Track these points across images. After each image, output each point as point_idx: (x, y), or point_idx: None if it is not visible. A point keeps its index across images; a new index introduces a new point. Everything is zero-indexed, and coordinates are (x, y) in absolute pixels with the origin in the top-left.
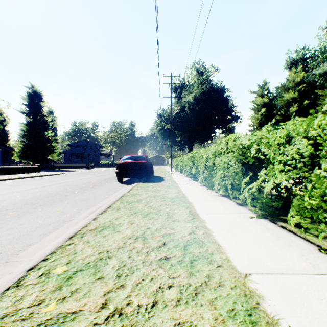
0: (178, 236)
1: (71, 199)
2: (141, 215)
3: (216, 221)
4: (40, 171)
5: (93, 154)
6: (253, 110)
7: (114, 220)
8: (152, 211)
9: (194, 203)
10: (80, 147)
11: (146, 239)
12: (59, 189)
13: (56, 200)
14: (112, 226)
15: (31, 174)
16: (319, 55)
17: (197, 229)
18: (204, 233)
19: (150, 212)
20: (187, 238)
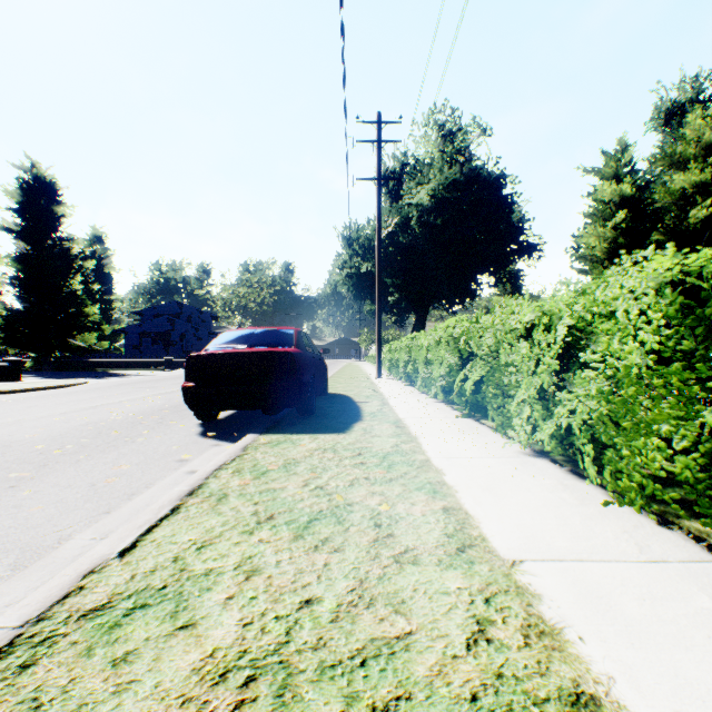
0: None
1: None
2: None
3: None
4: (19, 377)
5: (192, 335)
6: (591, 217)
7: None
8: None
9: None
10: (163, 318)
11: None
12: None
13: None
14: None
15: None
16: None
17: None
18: None
19: None
20: None
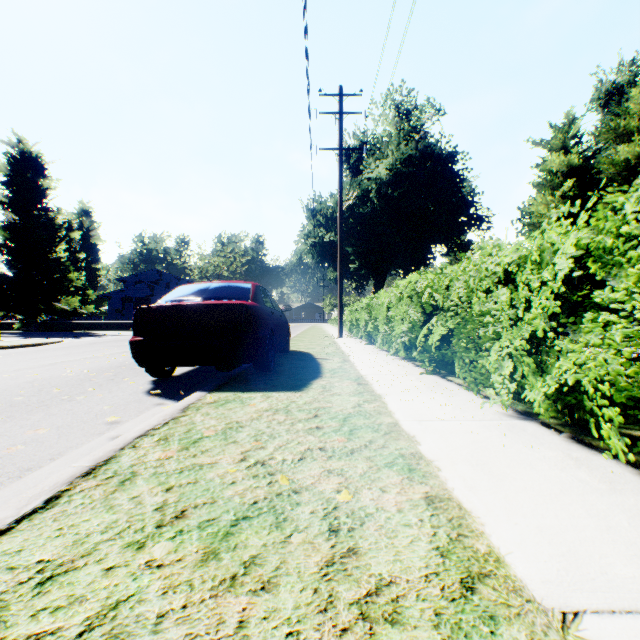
0: None
1: None
2: None
3: None
4: None
5: None
6: (540, 186)
7: None
8: None
9: None
10: (143, 284)
11: None
12: None
13: None
14: None
15: None
16: None
17: None
18: None
19: None
20: None
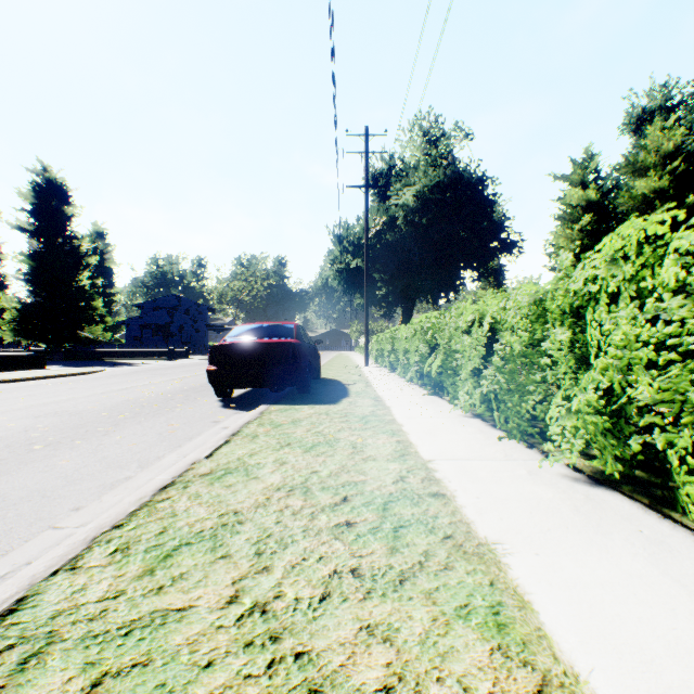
0: None
1: None
2: None
3: None
4: (43, 365)
5: (190, 326)
6: (561, 219)
7: None
8: None
9: (507, 552)
10: (163, 311)
11: None
12: (2, 430)
13: None
14: None
15: (11, 374)
16: None
17: None
18: None
19: None
20: None
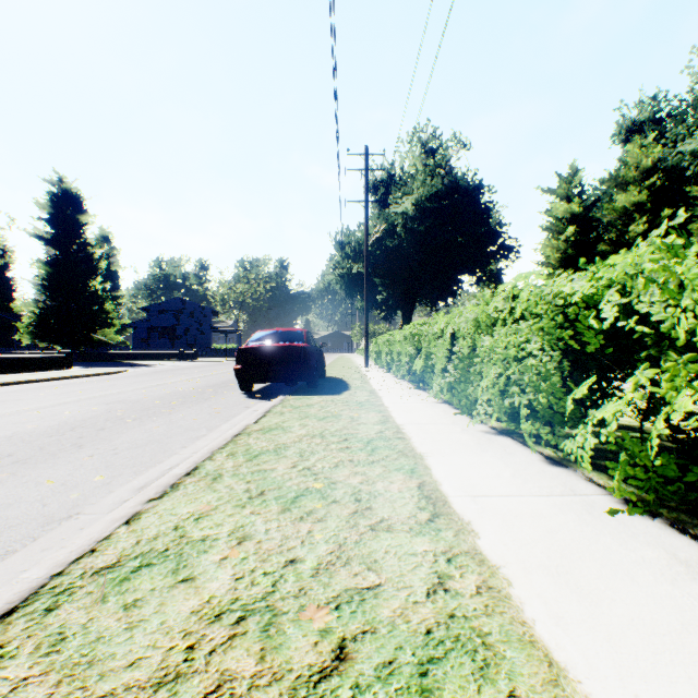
0: (390, 605)
1: (107, 441)
2: (276, 502)
3: (508, 528)
4: (71, 366)
5: (196, 329)
6: (548, 230)
7: (190, 526)
8: (310, 488)
9: (428, 455)
10: (169, 314)
11: (278, 623)
12: (92, 411)
13: (68, 443)
14: (174, 550)
15: (49, 373)
16: (691, 111)
17: (455, 565)
18: (481, 587)
19: (305, 490)
20: (426, 620)
